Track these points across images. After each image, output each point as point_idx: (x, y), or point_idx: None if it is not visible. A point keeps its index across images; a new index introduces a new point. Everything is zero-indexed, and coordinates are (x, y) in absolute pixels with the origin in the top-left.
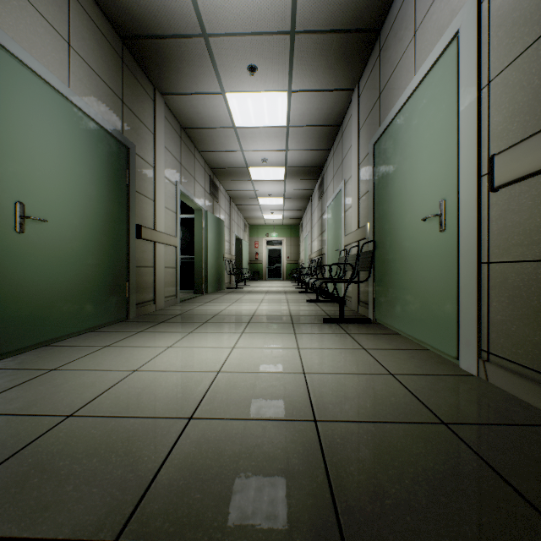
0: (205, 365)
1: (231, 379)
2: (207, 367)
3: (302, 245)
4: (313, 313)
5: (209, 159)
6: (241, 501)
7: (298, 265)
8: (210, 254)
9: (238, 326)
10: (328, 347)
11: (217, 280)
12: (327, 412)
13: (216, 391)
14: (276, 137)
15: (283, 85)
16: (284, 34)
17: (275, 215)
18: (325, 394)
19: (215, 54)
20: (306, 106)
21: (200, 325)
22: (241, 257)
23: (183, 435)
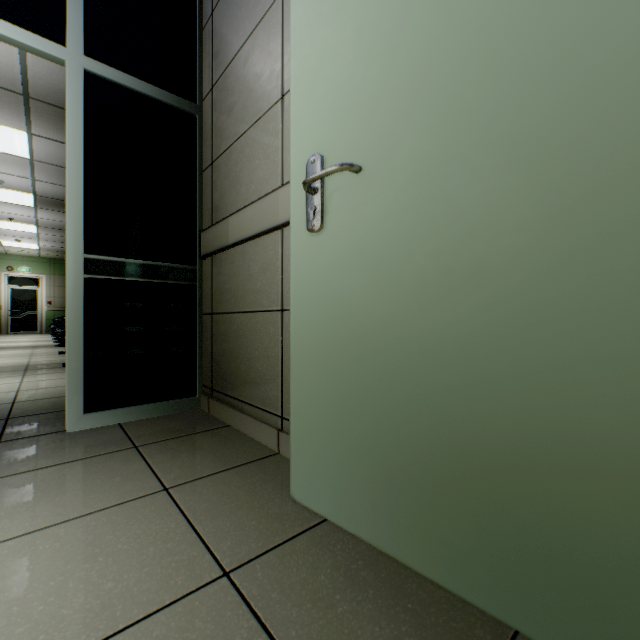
0: None
1: None
2: None
3: None
4: (59, 361)
5: None
6: None
7: None
8: None
9: None
10: (53, 379)
11: None
12: (26, 399)
13: None
14: (16, 164)
15: (20, 126)
16: (16, 93)
17: (24, 243)
18: (30, 395)
19: None
20: (55, 151)
21: None
22: None
23: None
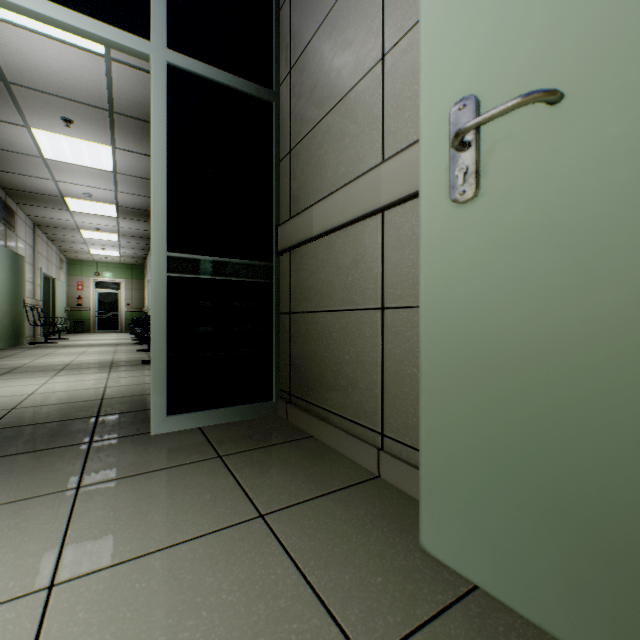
0: (18, 393)
1: (44, 395)
2: (20, 393)
3: (147, 290)
4: (138, 359)
5: (0, 178)
6: (52, 417)
7: (143, 313)
8: (3, 300)
9: (50, 372)
10: (134, 376)
11: (14, 332)
12: (112, 396)
13: (32, 400)
14: (102, 178)
15: (106, 141)
16: (103, 109)
17: (108, 251)
18: (115, 392)
19: (18, 97)
20: (134, 162)
21: (1, 375)
22: (54, 302)
23: (11, 412)
